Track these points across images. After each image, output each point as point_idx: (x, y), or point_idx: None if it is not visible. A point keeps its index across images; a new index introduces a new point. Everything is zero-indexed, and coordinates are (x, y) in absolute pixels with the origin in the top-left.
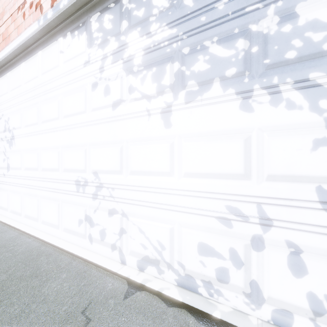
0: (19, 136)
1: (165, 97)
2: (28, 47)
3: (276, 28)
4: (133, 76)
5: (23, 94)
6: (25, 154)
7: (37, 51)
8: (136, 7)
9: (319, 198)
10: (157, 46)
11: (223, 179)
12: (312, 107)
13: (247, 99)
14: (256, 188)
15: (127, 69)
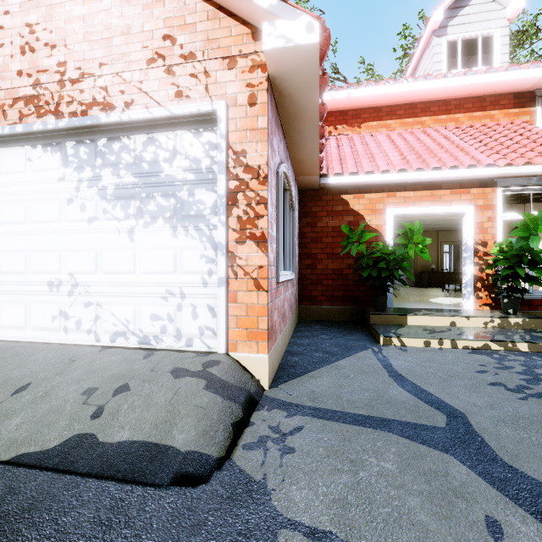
0: None
1: (130, 222)
2: None
3: (187, 198)
4: (107, 202)
5: None
6: None
7: None
8: (109, 152)
9: (202, 282)
10: (125, 186)
11: (164, 274)
12: (200, 239)
13: (175, 231)
14: (179, 279)
15: (102, 195)
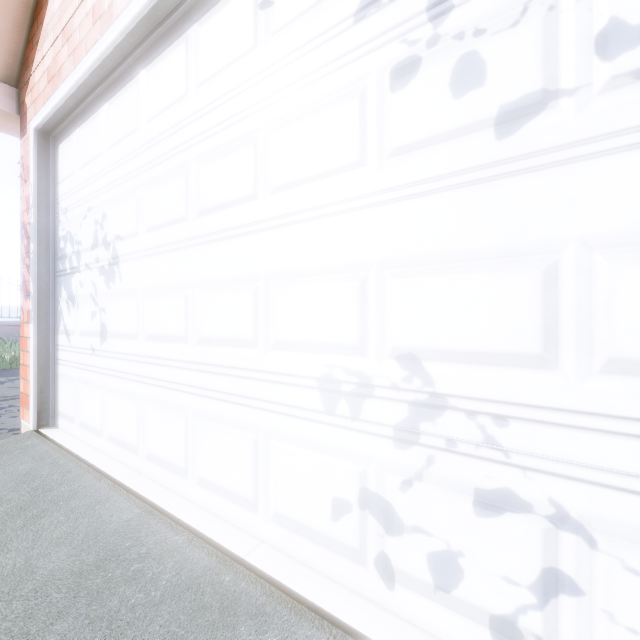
0: (131, 255)
1: None
2: (160, 23)
3: None
4: None
5: (142, 149)
6: (148, 300)
7: (184, 29)
8: None
9: None
10: None
11: None
12: None
13: None
14: None
15: None
